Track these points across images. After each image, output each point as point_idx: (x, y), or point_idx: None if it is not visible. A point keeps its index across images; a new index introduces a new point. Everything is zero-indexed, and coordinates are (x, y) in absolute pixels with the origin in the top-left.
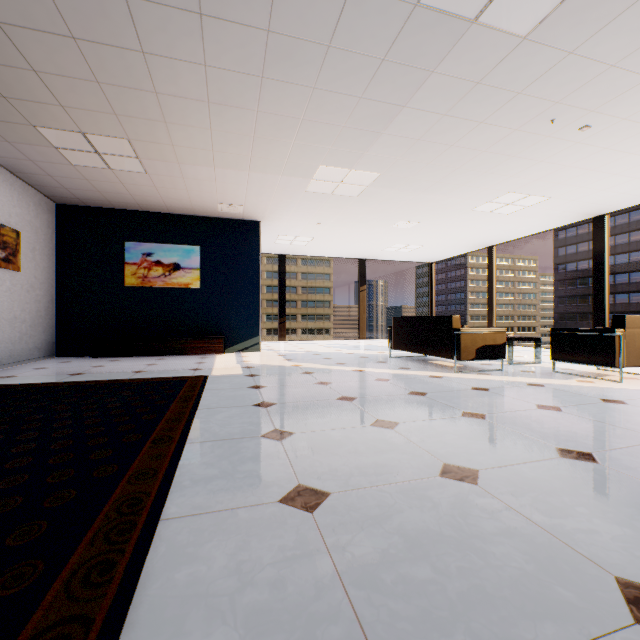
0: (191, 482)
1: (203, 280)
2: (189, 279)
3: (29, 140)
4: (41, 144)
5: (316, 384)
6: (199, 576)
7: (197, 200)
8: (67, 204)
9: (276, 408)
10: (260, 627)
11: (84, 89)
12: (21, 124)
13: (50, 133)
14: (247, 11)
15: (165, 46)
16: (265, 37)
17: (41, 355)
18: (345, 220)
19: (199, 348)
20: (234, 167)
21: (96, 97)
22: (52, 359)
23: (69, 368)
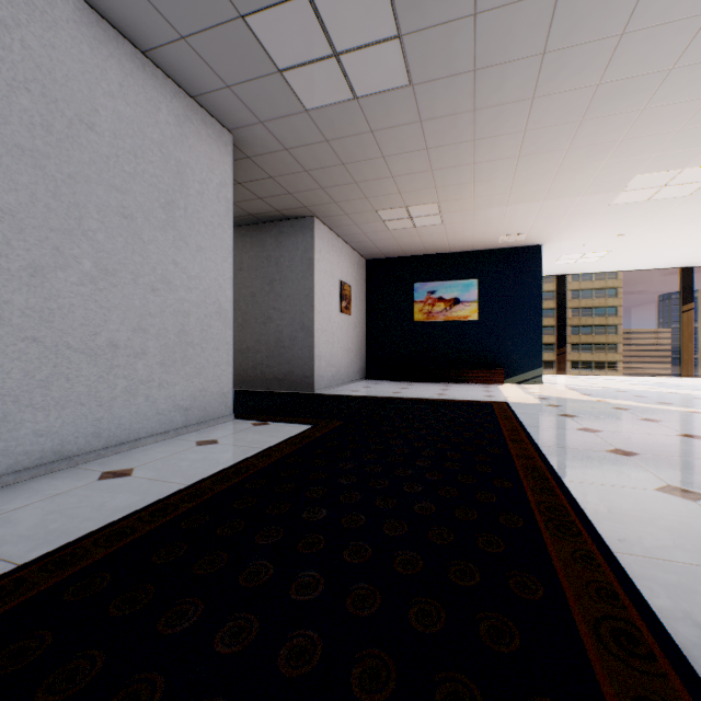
0: (565, 467)
1: (480, 312)
2: (467, 312)
3: (368, 220)
4: (374, 221)
5: (640, 420)
6: (615, 507)
7: (479, 237)
8: (372, 259)
9: (604, 434)
10: (680, 534)
11: (419, 178)
12: (368, 212)
13: (383, 212)
14: (579, 79)
15: (493, 130)
16: (593, 90)
17: (359, 377)
18: (663, 225)
19: (479, 378)
20: (527, 201)
21: (425, 180)
22: (365, 381)
23: (385, 388)
